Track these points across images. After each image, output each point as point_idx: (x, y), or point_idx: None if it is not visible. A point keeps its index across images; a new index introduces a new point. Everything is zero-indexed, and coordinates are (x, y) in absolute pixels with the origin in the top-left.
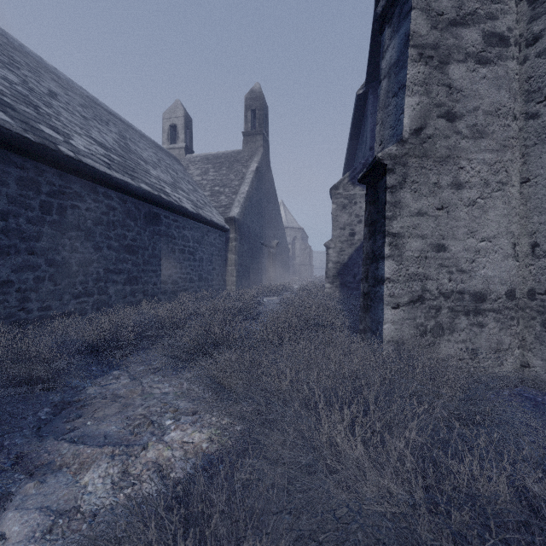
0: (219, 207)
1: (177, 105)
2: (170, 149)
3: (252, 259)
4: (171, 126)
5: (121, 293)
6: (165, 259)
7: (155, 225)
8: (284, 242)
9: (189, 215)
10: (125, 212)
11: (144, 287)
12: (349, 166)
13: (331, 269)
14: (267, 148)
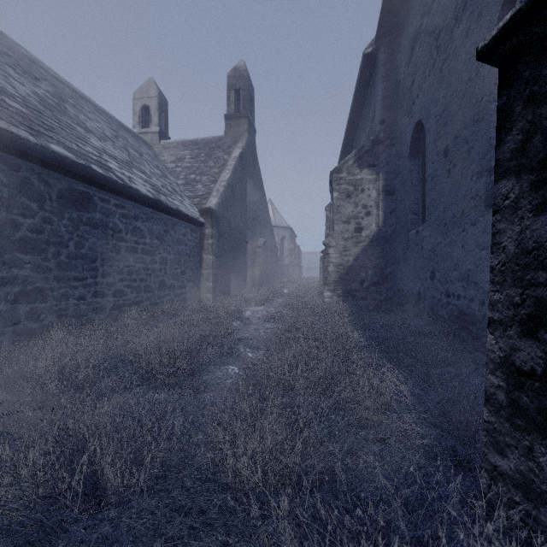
0: (194, 197)
1: (149, 84)
2: (141, 134)
3: (235, 260)
4: (143, 108)
5: (7, 316)
6: (101, 261)
7: (82, 210)
8: (272, 241)
9: (143, 200)
10: (17, 184)
11: (59, 303)
12: (346, 155)
13: (332, 273)
14: (253, 134)
